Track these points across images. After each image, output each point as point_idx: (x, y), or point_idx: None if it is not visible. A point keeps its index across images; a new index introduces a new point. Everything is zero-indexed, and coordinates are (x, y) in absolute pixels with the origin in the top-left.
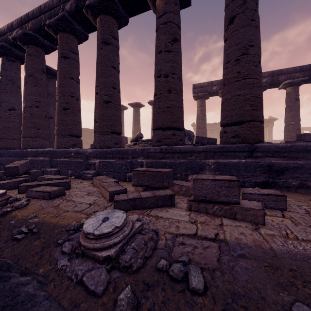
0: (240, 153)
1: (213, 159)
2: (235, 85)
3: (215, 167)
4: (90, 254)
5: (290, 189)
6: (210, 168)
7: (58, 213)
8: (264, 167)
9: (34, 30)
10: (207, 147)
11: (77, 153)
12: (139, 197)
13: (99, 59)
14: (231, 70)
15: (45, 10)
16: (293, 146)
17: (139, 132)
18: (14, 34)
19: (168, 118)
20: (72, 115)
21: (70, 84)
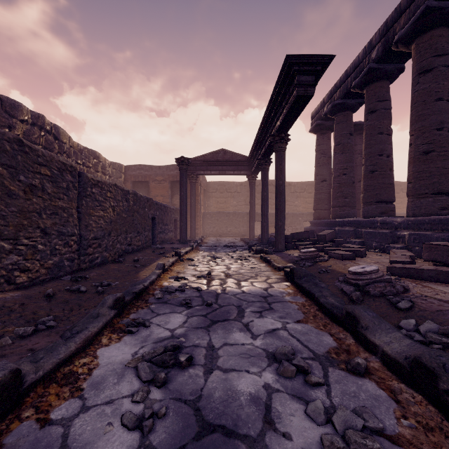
0: None
1: None
2: None
3: None
4: (349, 281)
5: None
6: None
7: (344, 267)
8: None
9: (341, 97)
10: None
11: (383, 223)
12: (414, 267)
13: (413, 99)
14: None
15: (351, 71)
16: None
17: None
18: (325, 110)
19: None
20: (380, 178)
21: (377, 142)
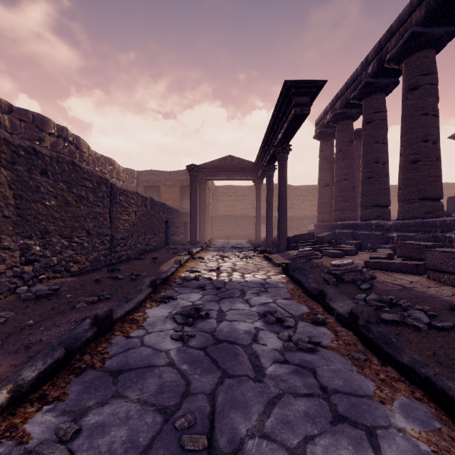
0: None
1: None
2: None
3: None
4: (330, 272)
5: None
6: None
7: None
8: None
9: (342, 107)
10: None
11: (377, 226)
12: (385, 261)
13: (403, 113)
14: None
15: (350, 83)
16: None
17: None
18: (327, 119)
19: None
20: (376, 184)
21: (374, 150)
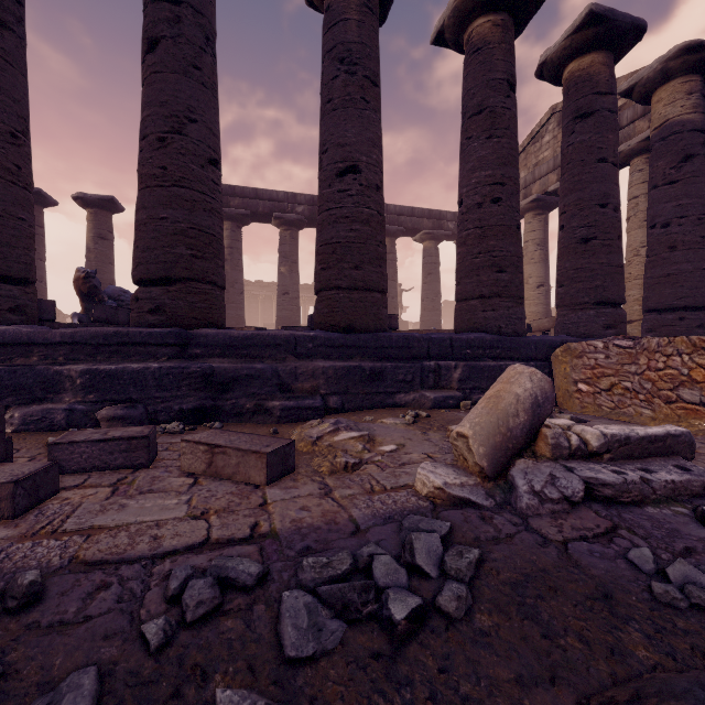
0: (160, 349)
1: (87, 363)
2: (156, 194)
3: (87, 382)
4: None
5: (244, 418)
6: (75, 387)
7: None
8: (196, 379)
9: None
10: (75, 334)
11: None
12: None
13: None
14: (149, 158)
15: None
16: (256, 337)
17: None
18: None
19: None
20: None
21: None
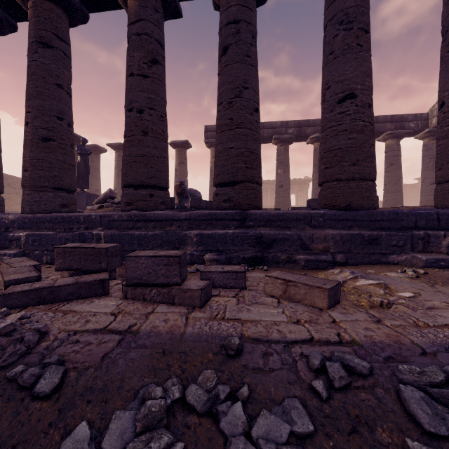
0: (231, 222)
1: (197, 230)
2: (227, 134)
3: (198, 240)
4: None
5: (279, 265)
6: (192, 242)
7: None
8: (252, 239)
9: None
10: (191, 214)
11: None
12: (48, 286)
13: (31, 68)
14: (223, 114)
15: None
16: (285, 214)
17: (108, 190)
18: None
19: (142, 171)
20: None
21: None
